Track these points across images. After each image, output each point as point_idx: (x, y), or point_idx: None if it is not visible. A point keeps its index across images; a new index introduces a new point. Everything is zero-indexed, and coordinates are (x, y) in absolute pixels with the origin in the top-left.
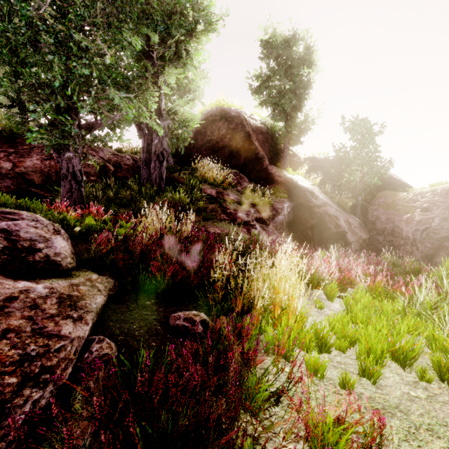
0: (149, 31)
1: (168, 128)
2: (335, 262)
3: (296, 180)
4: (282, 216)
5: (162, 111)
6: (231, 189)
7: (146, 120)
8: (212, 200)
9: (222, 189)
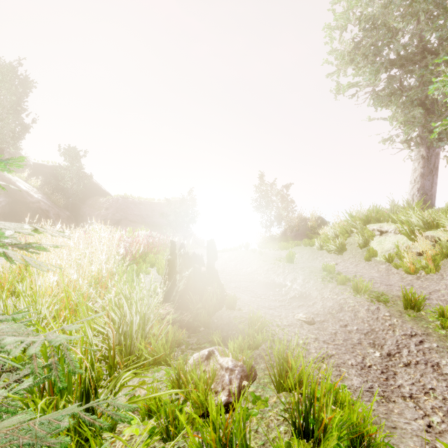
0: None
1: None
2: None
3: (15, 181)
4: None
5: None
6: None
7: None
8: None
9: None
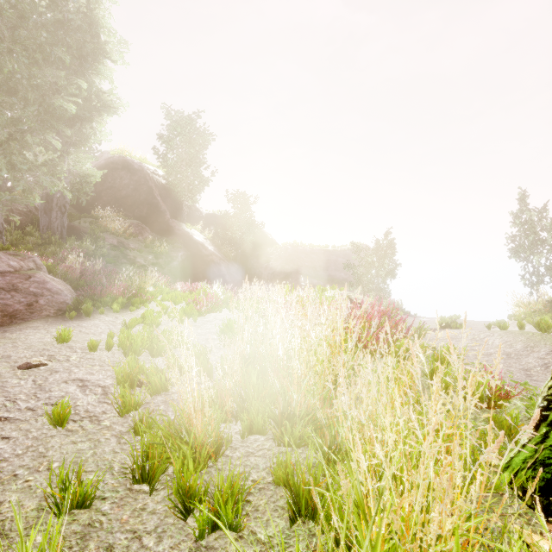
0: (63, 128)
1: (70, 182)
2: (190, 285)
3: (192, 234)
4: (177, 262)
5: (65, 170)
6: (133, 238)
7: (58, 187)
8: (114, 248)
9: (124, 239)
